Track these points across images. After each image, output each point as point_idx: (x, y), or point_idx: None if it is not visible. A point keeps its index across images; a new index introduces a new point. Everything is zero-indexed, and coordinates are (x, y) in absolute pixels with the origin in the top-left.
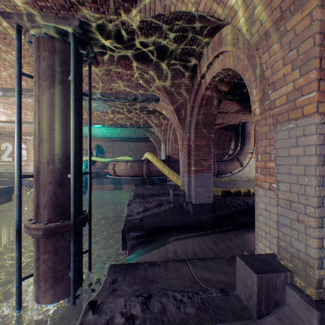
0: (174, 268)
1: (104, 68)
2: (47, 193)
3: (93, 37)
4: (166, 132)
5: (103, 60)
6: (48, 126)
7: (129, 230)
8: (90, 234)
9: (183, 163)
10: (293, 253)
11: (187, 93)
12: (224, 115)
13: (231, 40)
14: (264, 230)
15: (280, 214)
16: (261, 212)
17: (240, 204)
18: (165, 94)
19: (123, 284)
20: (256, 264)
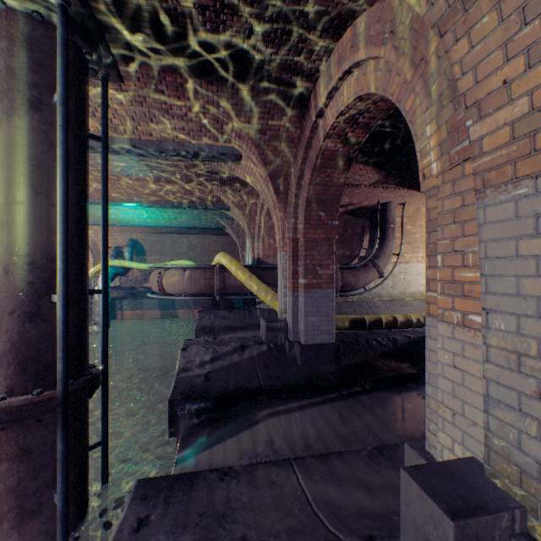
0: (268, 482)
1: (135, 91)
2: (4, 334)
3: (107, 21)
4: (255, 217)
5: (132, 72)
6: (7, 194)
7: (184, 399)
8: (104, 410)
9: (283, 272)
10: (526, 467)
11: (291, 146)
12: (354, 190)
13: (379, 36)
14: (450, 408)
15: (493, 380)
16: (444, 370)
17: (383, 343)
18: (252, 146)
19: (161, 529)
20: (445, 491)
